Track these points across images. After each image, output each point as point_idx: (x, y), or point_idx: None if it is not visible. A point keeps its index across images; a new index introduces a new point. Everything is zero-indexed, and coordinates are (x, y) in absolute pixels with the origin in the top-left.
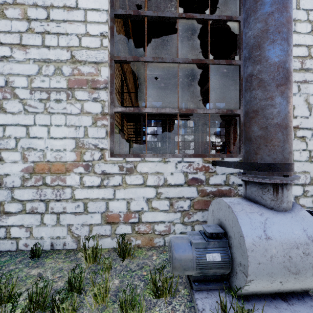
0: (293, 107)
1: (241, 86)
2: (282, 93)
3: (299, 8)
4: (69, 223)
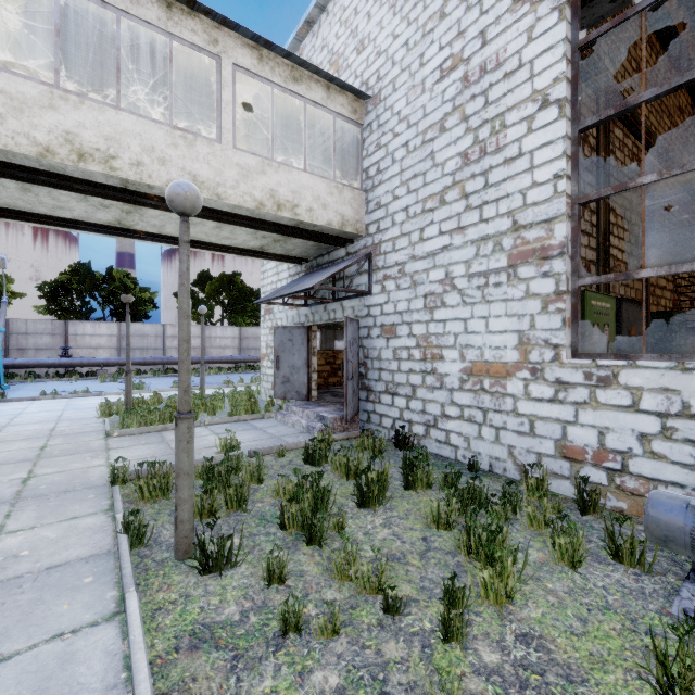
0: None
1: None
2: None
3: None
4: (510, 443)
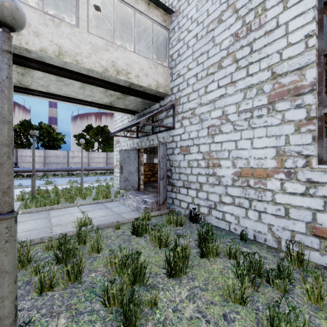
0: None
1: None
2: None
3: None
4: (270, 222)
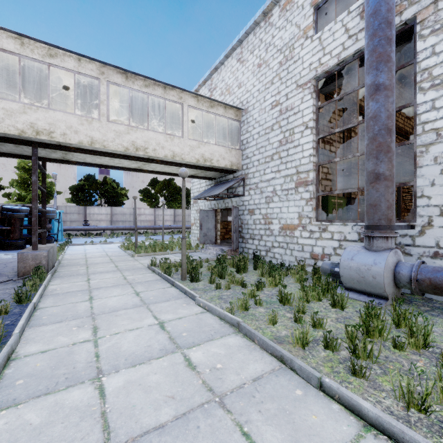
0: None
1: (414, 161)
2: (373, 187)
3: None
4: (296, 255)
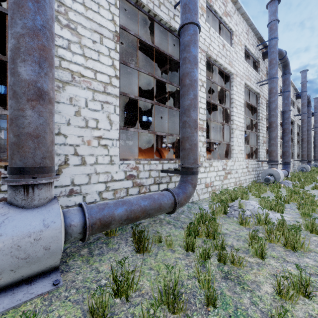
0: (98, 121)
1: None
2: (34, 107)
3: (102, 43)
4: None
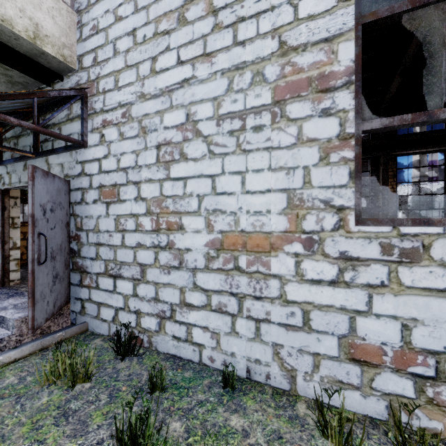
0: None
1: None
2: None
3: None
4: (276, 341)
